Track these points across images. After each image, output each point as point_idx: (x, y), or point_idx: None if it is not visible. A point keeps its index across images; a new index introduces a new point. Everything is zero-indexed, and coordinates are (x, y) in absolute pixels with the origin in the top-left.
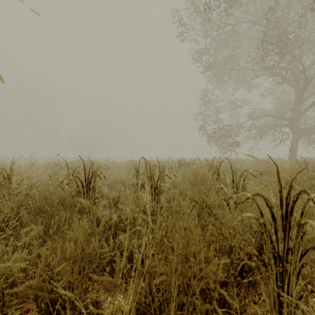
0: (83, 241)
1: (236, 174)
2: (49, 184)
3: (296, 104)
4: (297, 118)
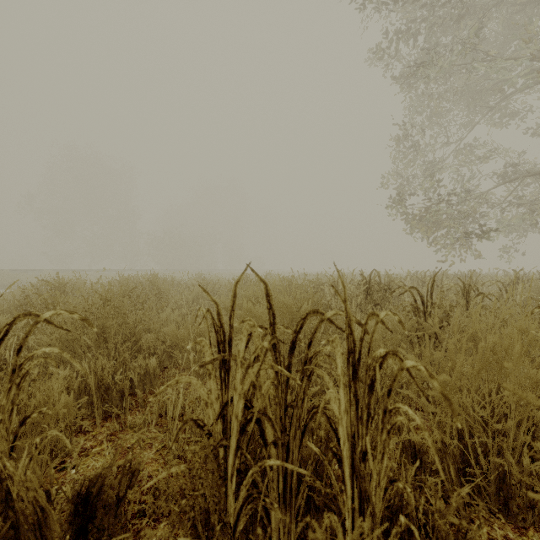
0: None
1: None
2: None
3: None
4: None
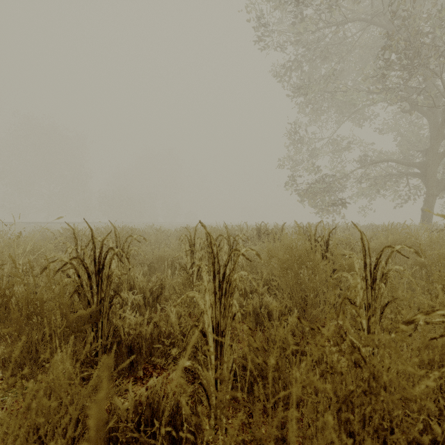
0: (29, 443)
1: (370, 253)
2: (13, 274)
3: (432, 142)
4: (433, 164)
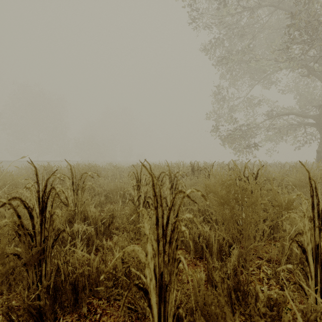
0: None
1: (317, 193)
2: None
3: None
4: None
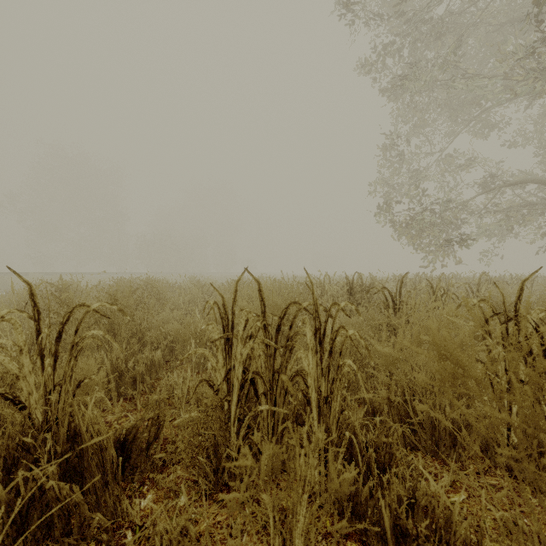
0: None
1: None
2: None
3: None
4: None
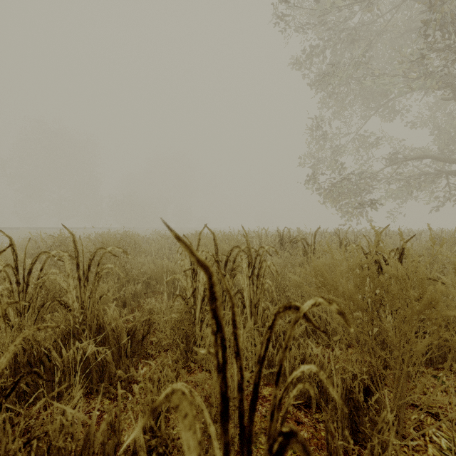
0: None
1: None
2: None
3: None
4: None
